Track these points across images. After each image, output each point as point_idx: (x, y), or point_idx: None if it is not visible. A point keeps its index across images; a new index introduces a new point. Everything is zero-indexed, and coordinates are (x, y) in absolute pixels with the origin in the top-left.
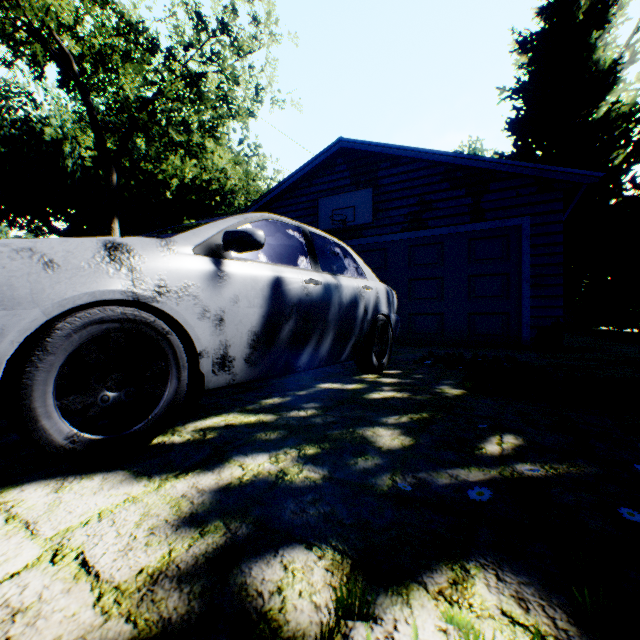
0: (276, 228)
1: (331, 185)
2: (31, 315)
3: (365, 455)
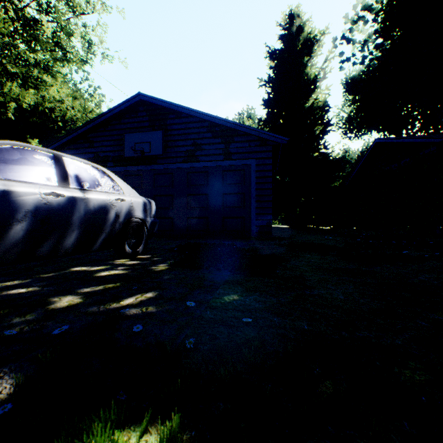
0: (21, 153)
1: (135, 125)
2: None
3: (27, 314)
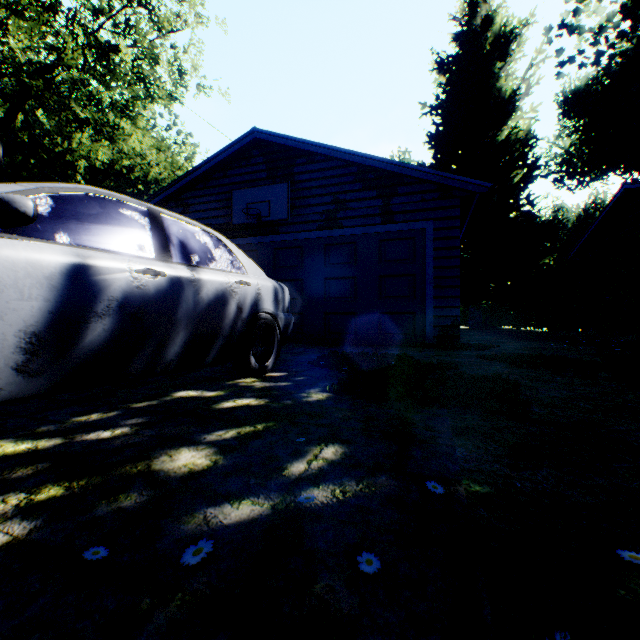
0: (101, 205)
1: (247, 177)
2: None
3: (120, 494)
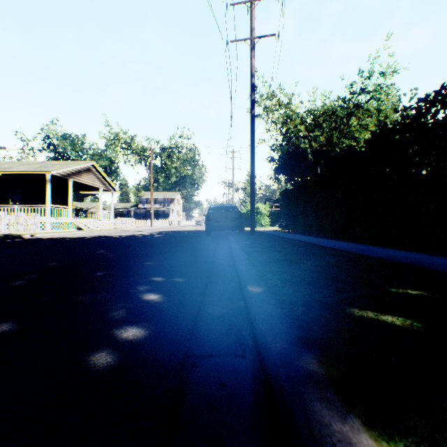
0: None
1: None
2: None
3: None
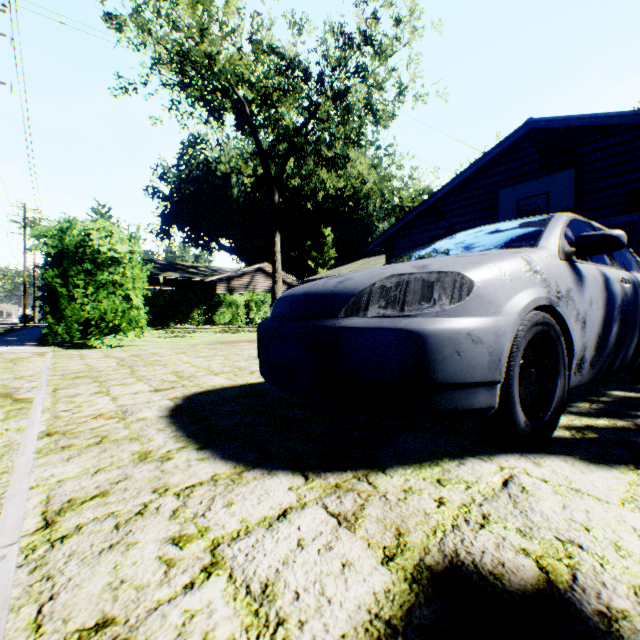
0: (578, 227)
1: (512, 173)
2: (514, 319)
3: None
